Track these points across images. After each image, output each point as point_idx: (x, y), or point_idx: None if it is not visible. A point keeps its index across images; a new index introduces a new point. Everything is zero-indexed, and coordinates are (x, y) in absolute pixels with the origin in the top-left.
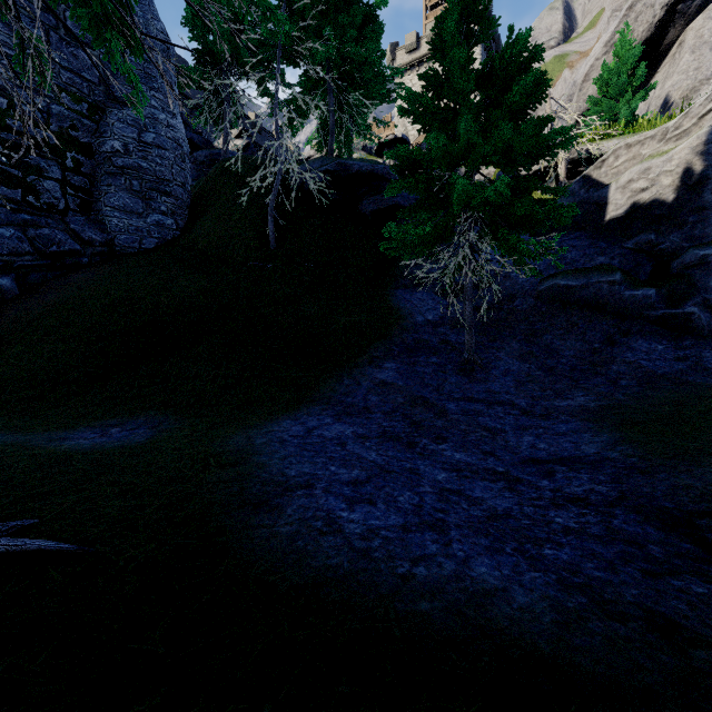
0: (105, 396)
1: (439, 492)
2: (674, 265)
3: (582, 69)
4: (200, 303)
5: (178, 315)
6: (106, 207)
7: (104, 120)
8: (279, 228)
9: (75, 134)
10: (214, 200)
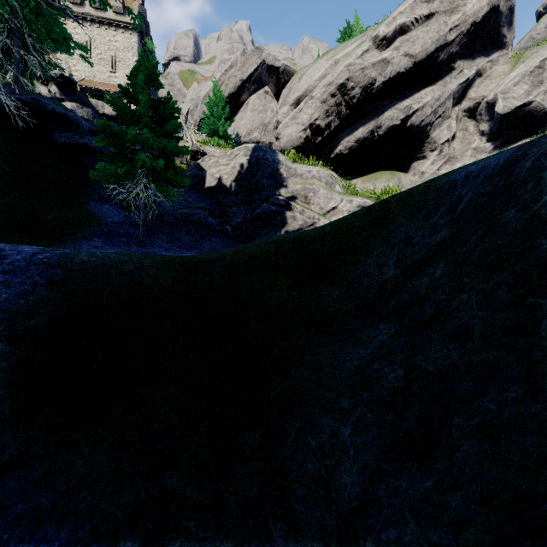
0: None
1: None
2: (226, 211)
3: (203, 91)
4: None
5: None
6: None
7: None
8: None
9: None
10: None
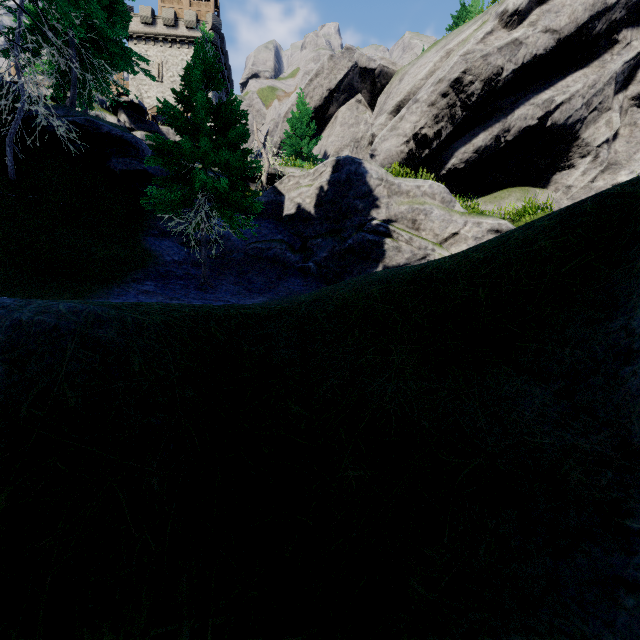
0: None
1: None
2: (308, 244)
3: (284, 107)
4: None
5: None
6: None
7: None
8: (19, 161)
9: None
10: None
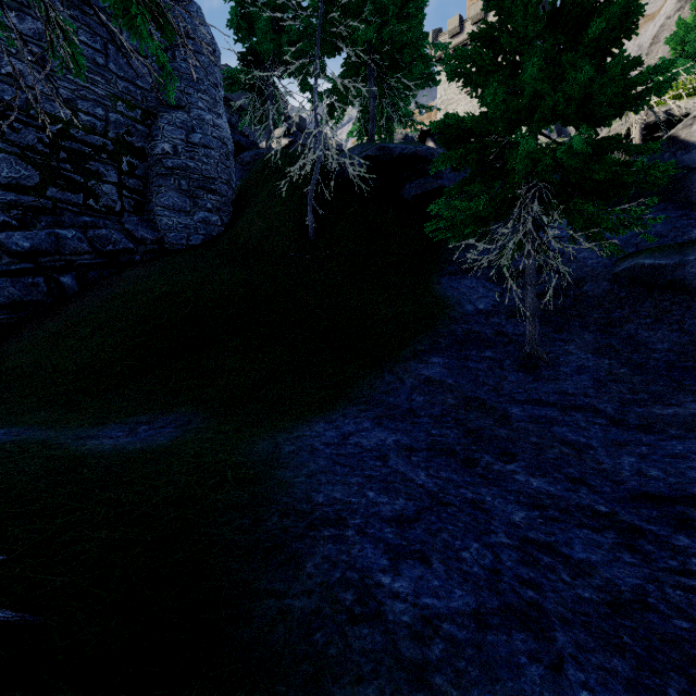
0: (142, 390)
1: (521, 545)
2: None
3: (649, 31)
4: (240, 295)
5: (218, 308)
6: (157, 207)
7: (155, 125)
8: (319, 218)
9: (129, 139)
10: (256, 195)
